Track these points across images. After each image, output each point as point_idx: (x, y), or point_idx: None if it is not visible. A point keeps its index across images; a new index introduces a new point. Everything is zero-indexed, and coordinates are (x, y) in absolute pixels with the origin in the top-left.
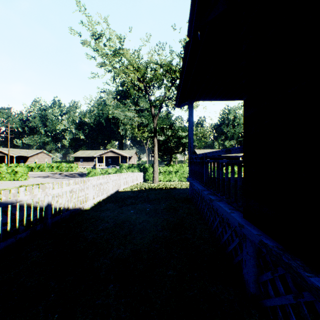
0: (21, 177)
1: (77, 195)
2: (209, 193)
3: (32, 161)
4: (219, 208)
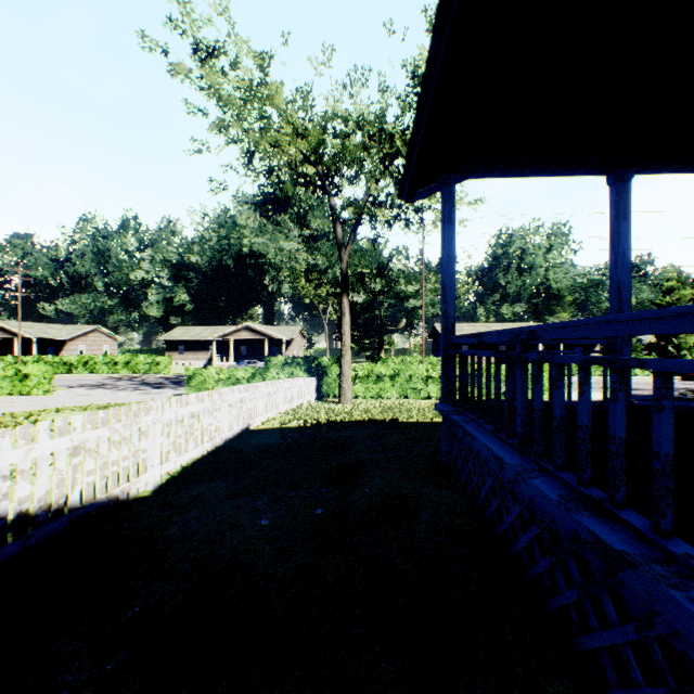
0: (38, 388)
1: (103, 460)
2: (567, 498)
3: (74, 351)
4: None
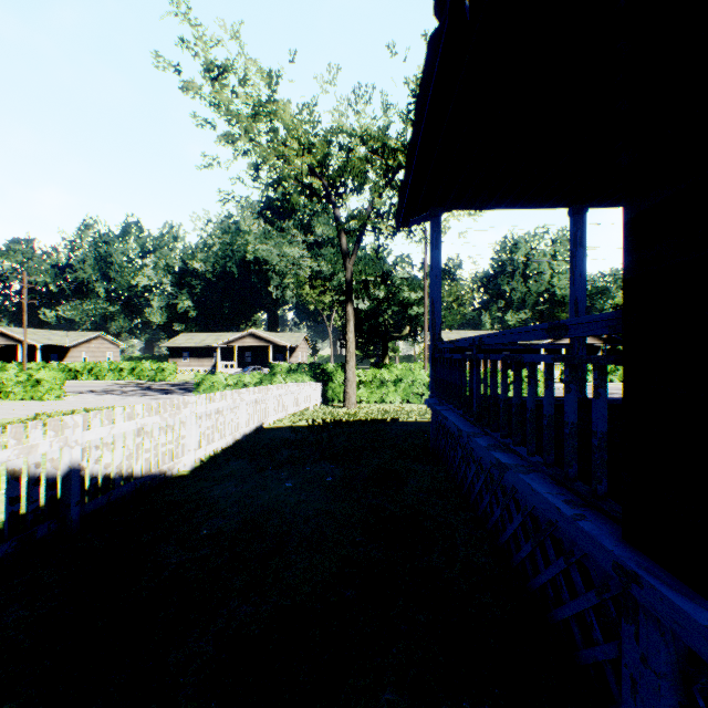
0: (49, 393)
1: (156, 442)
2: (491, 445)
3: (78, 357)
4: (532, 496)
